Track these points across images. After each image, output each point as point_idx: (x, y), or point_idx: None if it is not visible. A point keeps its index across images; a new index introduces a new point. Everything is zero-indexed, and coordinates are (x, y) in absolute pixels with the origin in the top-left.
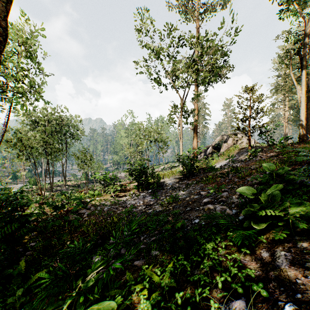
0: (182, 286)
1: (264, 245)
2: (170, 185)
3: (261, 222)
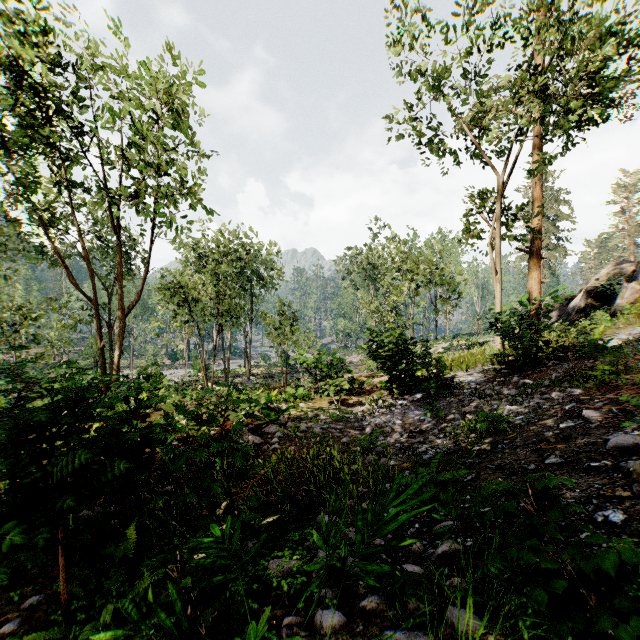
0: None
1: None
2: (471, 386)
3: None
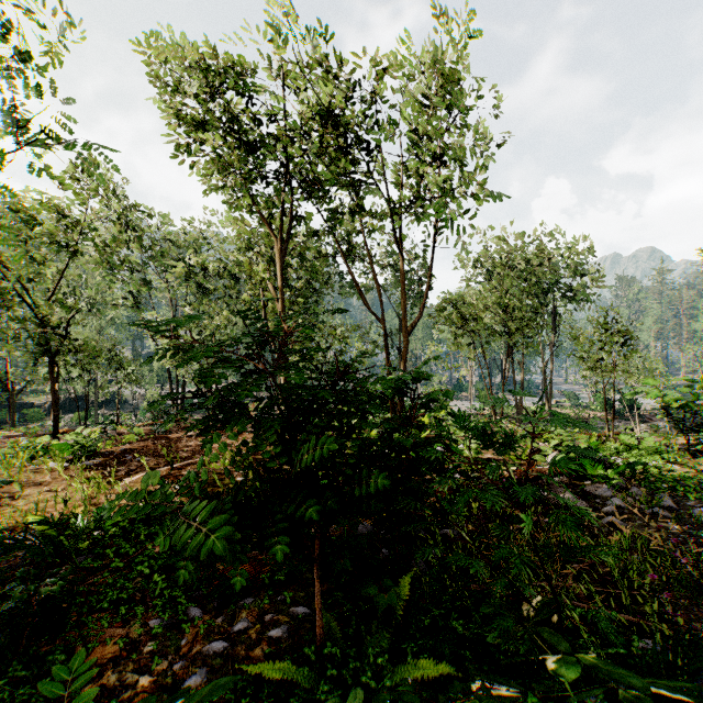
0: None
1: None
2: None
3: None
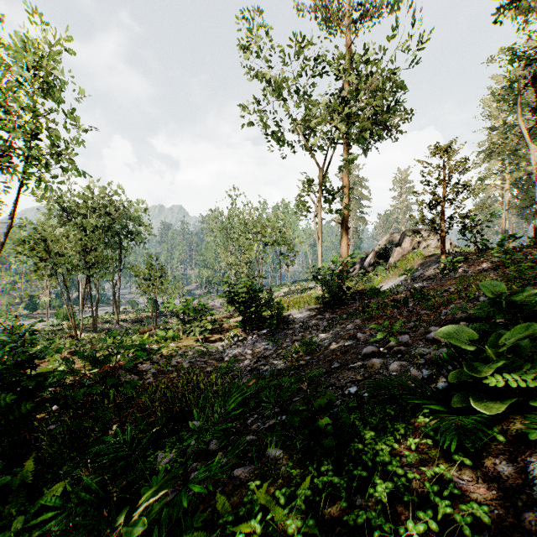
0: (330, 533)
1: (500, 447)
2: (301, 321)
3: (489, 397)
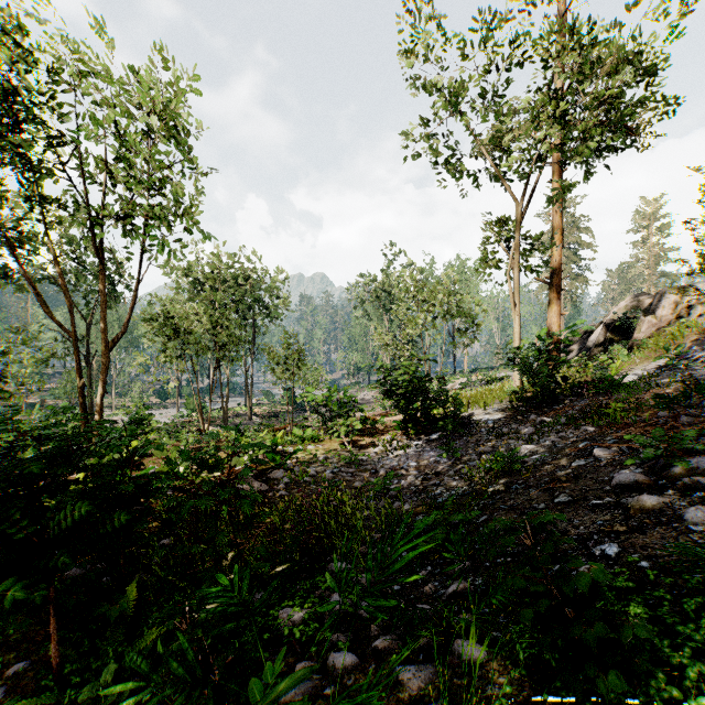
0: None
1: None
2: (489, 424)
3: None
